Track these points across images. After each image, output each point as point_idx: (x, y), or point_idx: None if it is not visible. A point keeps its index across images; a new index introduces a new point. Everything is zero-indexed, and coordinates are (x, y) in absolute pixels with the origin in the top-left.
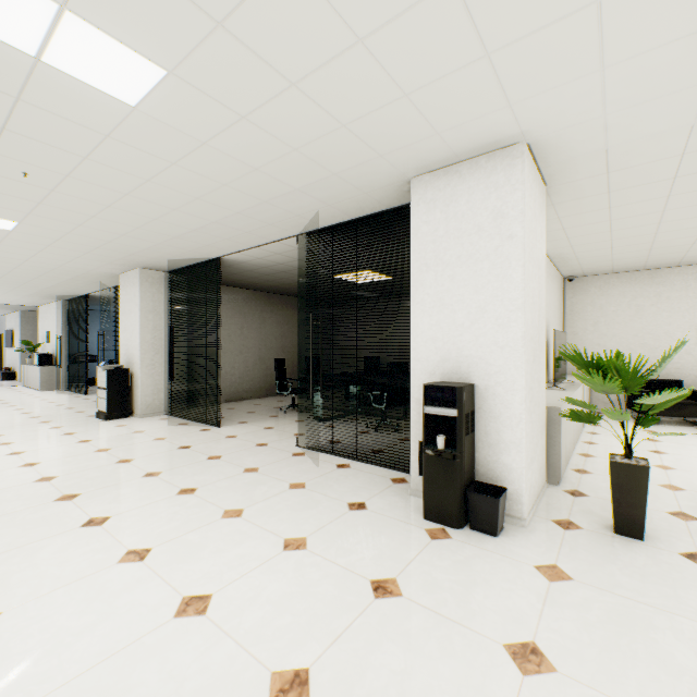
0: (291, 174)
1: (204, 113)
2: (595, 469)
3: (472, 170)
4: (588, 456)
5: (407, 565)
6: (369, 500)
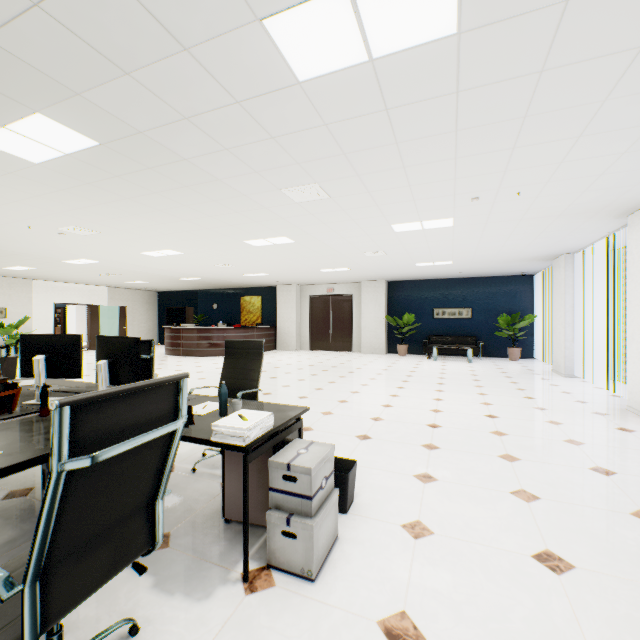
0: None
1: None
2: None
3: None
4: None
5: None
6: None
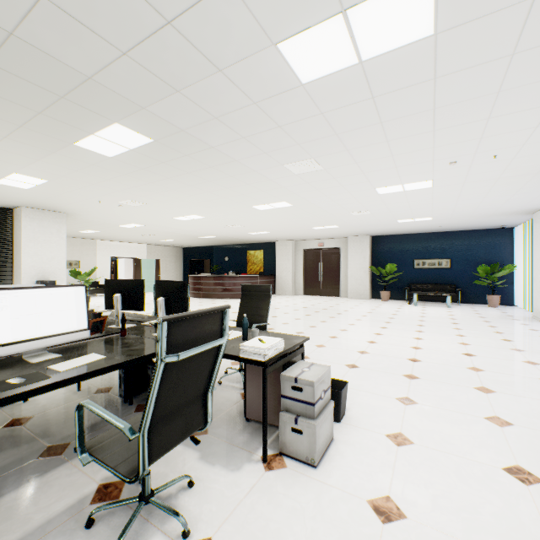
0: None
1: (11, 189)
2: None
3: (50, 214)
4: None
5: None
6: None
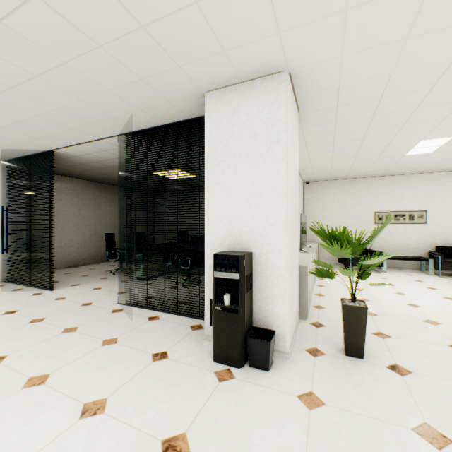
0: (101, 74)
1: None
2: (326, 305)
3: (250, 89)
4: (321, 295)
5: (197, 415)
6: (171, 348)
